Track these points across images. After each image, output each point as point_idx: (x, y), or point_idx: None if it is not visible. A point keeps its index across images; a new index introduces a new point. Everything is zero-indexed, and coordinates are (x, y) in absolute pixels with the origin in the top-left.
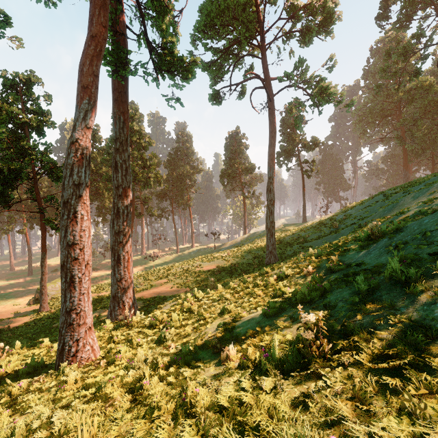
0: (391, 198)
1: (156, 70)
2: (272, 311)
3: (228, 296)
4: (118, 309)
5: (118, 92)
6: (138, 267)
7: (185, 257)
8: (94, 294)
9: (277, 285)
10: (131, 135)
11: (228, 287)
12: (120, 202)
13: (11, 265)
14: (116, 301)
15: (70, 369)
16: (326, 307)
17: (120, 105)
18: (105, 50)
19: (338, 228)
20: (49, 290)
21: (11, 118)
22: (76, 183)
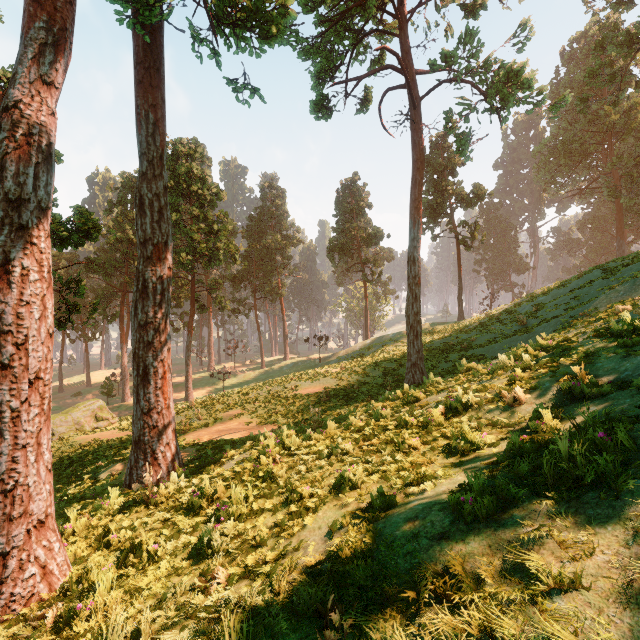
0: (620, 272)
1: (212, 22)
2: (481, 504)
3: (349, 447)
4: (144, 465)
5: (143, 67)
6: (202, 390)
7: (273, 375)
8: (125, 433)
9: (449, 425)
10: (189, 182)
11: (347, 427)
12: (149, 271)
13: None
14: (141, 450)
15: None
16: None
17: (147, 91)
18: None
19: (526, 325)
20: (56, 425)
21: None
22: (11, 198)
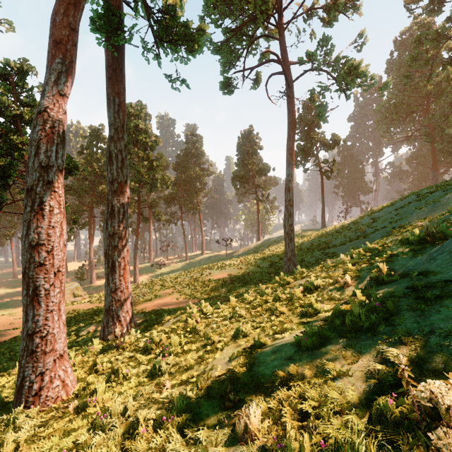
0: (427, 197)
1: (156, 41)
2: (310, 341)
3: (243, 313)
4: (112, 325)
5: (112, 69)
6: (145, 276)
7: (194, 265)
8: (94, 305)
9: (305, 299)
10: (137, 133)
11: (243, 300)
12: (115, 200)
13: (14, 273)
14: (110, 315)
15: (25, 417)
16: (406, 343)
17: (114, 84)
18: (93, 13)
19: (365, 232)
20: None
21: (2, 110)
22: (43, 165)
